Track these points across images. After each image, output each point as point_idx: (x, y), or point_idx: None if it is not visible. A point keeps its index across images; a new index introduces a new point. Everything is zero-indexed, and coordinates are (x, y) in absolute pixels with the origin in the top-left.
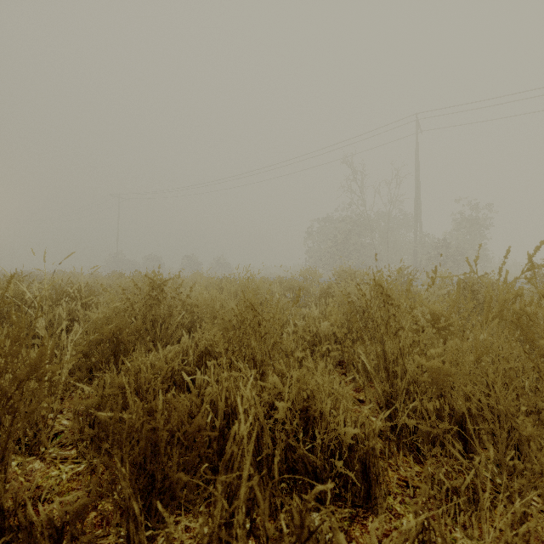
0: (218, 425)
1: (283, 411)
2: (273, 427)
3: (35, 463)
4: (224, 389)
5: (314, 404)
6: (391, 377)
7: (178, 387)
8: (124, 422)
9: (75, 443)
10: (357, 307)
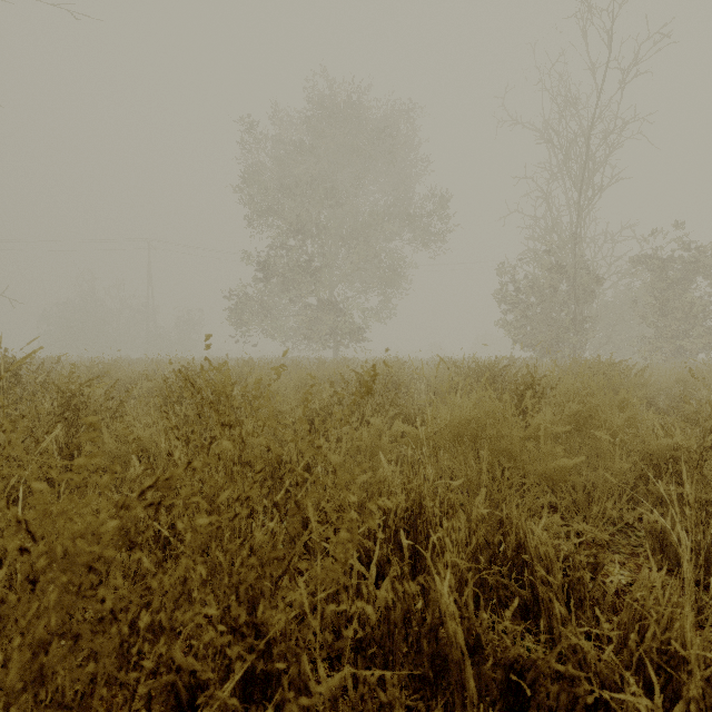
0: None
1: None
2: None
3: None
4: None
5: None
6: None
7: None
8: None
9: None
10: None
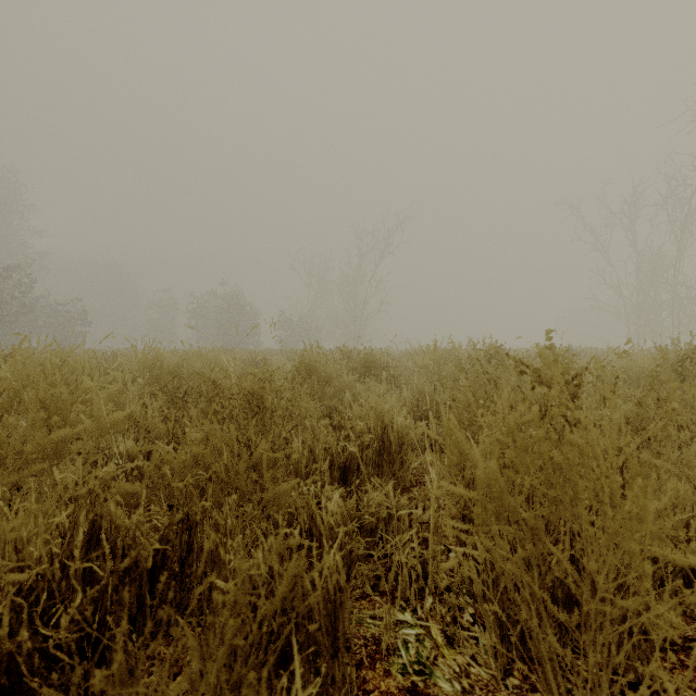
0: None
1: None
2: None
3: None
4: None
5: None
6: None
7: None
8: None
9: None
10: None
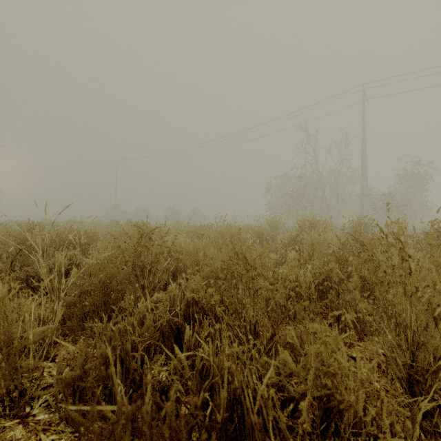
0: (219, 418)
1: (305, 408)
2: (287, 422)
3: (16, 430)
4: (226, 370)
5: (335, 389)
6: (411, 346)
7: (165, 338)
8: (109, 390)
9: (57, 410)
10: (326, 254)
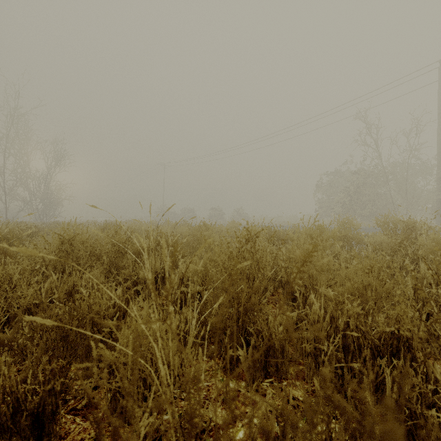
0: None
1: None
2: None
3: None
4: None
5: None
6: None
7: None
8: None
9: None
10: None
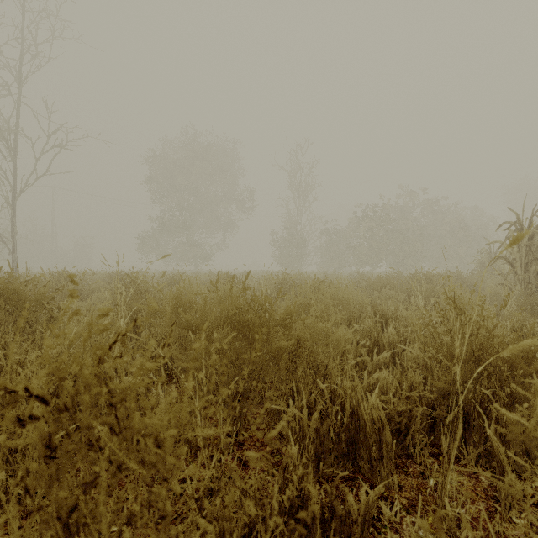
0: None
1: None
2: None
3: None
4: None
5: None
6: None
7: None
8: None
9: None
10: None
